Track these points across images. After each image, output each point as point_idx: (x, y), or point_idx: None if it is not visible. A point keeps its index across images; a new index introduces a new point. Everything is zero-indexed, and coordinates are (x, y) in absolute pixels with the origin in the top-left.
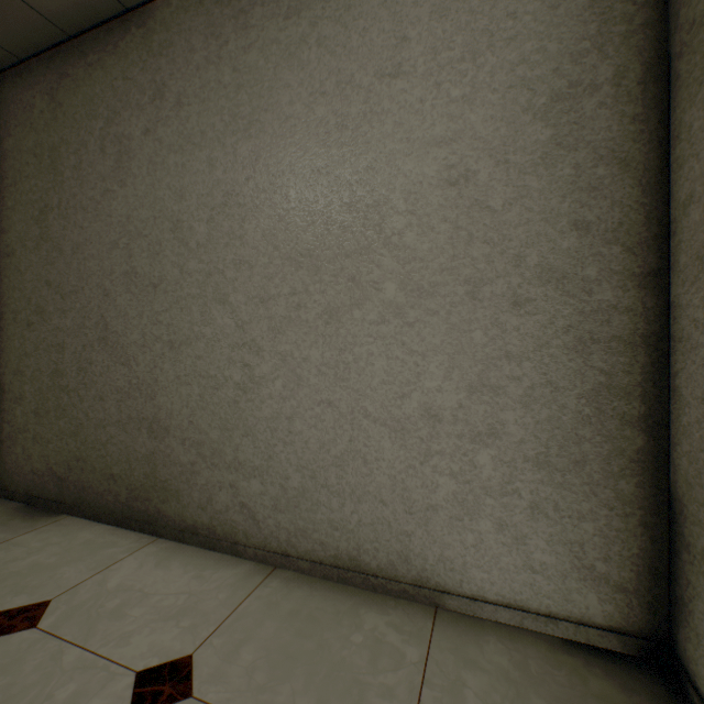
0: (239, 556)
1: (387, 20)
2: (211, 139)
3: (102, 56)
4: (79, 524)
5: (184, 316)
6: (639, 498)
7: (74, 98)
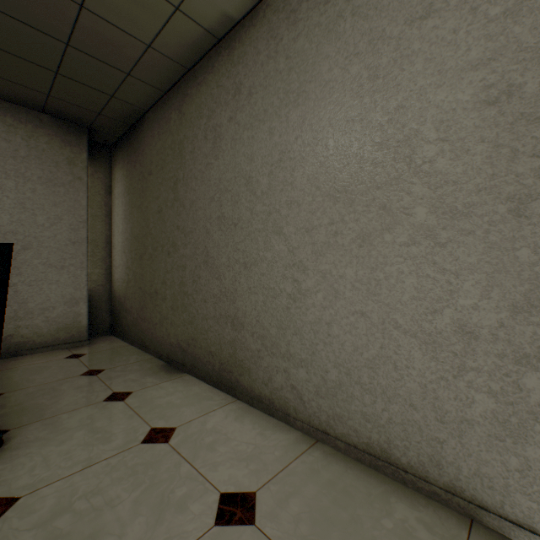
0: (290, 425)
1: None
2: (271, 114)
3: (205, 76)
4: (193, 381)
5: (253, 244)
6: None
7: (190, 108)
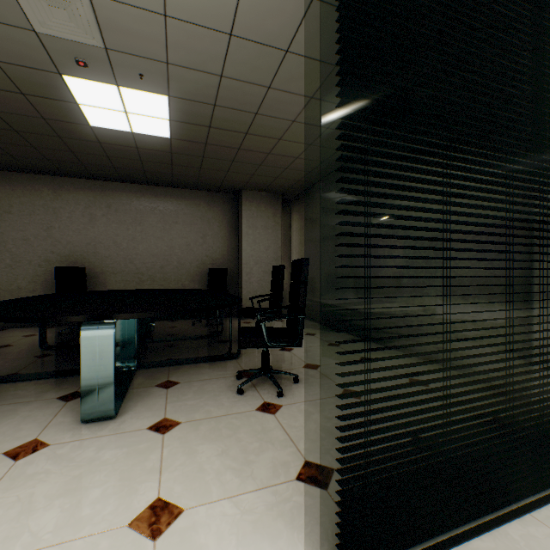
0: (395, 349)
1: None
2: None
3: None
4: (345, 334)
5: (377, 261)
6: None
7: (343, 186)
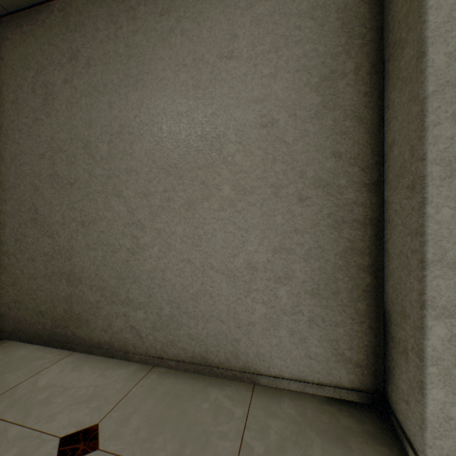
0: (129, 360)
1: (225, 23)
2: (111, 89)
3: (33, 28)
4: (16, 345)
5: (92, 204)
6: (368, 312)
7: (12, 54)
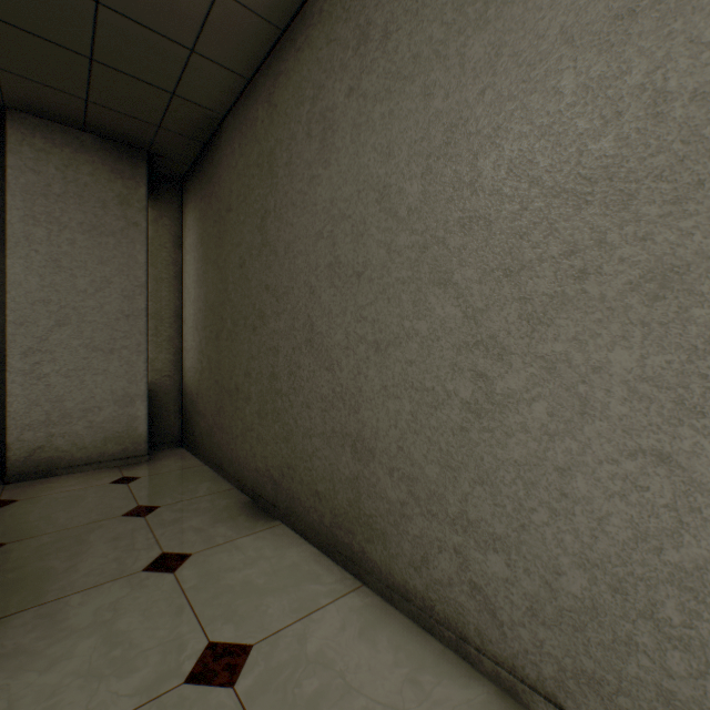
0: (468, 661)
1: None
2: (426, 59)
3: (308, 33)
4: (288, 537)
5: (391, 308)
6: None
7: (285, 93)
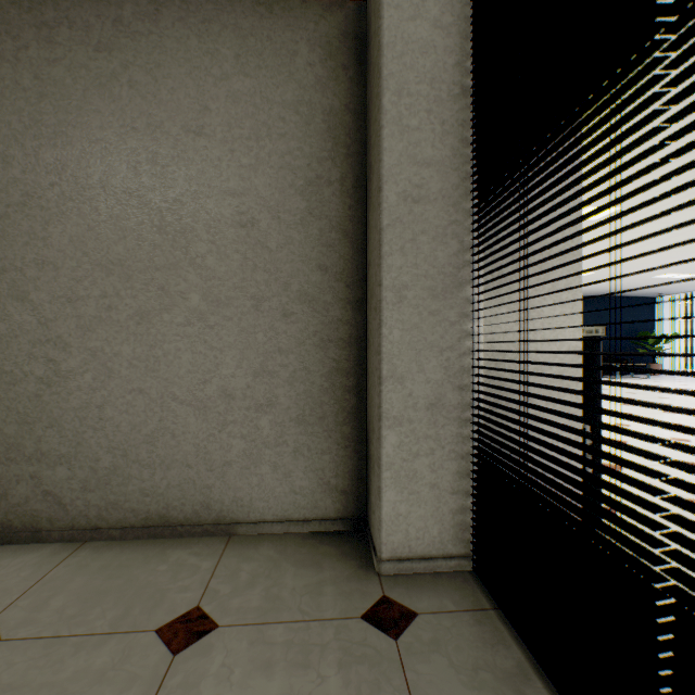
0: (42, 542)
1: (193, 88)
2: (7, 136)
3: None
4: None
5: None
6: (353, 435)
7: None
